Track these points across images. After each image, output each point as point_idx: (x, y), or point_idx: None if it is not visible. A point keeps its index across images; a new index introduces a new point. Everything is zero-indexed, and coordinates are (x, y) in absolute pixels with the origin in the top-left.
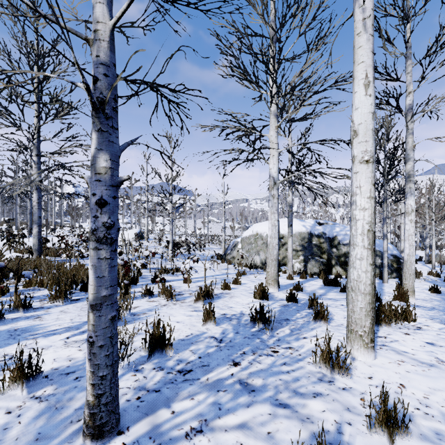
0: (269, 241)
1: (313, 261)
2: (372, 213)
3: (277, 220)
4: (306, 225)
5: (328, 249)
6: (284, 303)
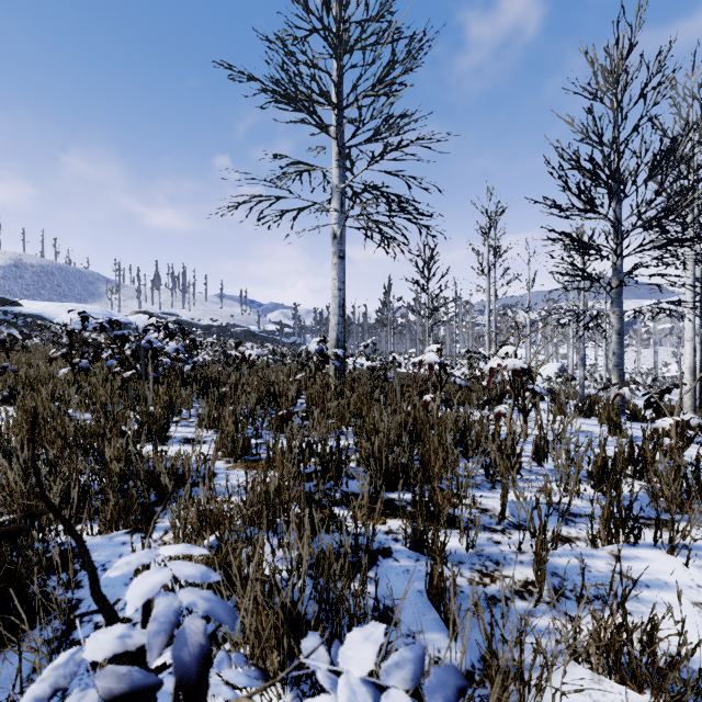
0: None
1: None
2: (691, 360)
3: (699, 360)
4: None
5: None
6: None
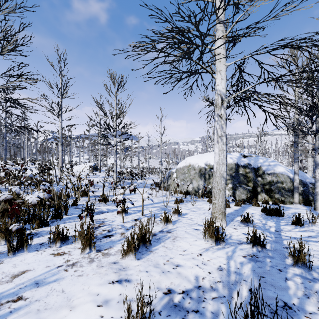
0: (215, 168)
1: (241, 188)
2: None
3: (225, 144)
4: (232, 157)
5: (254, 178)
6: (248, 250)
